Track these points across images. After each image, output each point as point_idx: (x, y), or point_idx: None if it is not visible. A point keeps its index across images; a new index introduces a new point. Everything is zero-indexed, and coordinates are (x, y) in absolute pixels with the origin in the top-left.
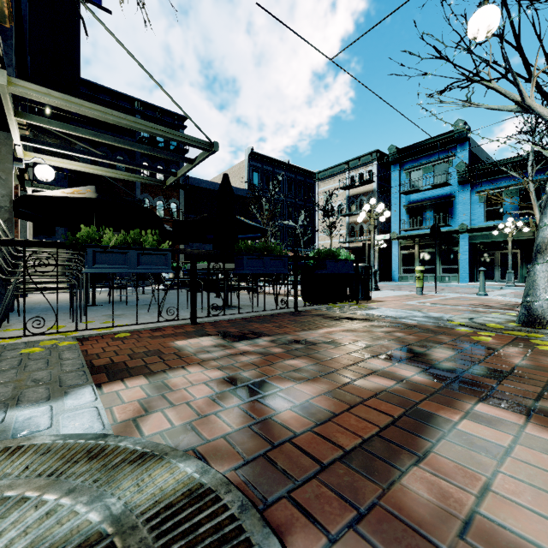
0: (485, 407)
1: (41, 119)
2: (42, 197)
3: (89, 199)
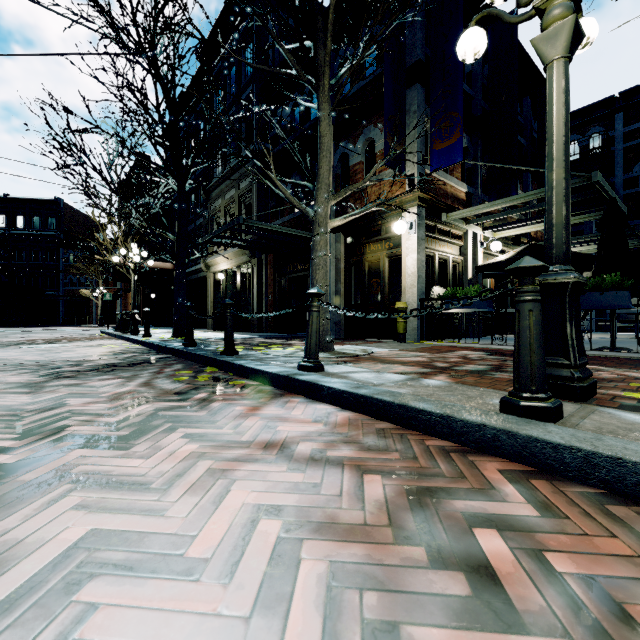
0: (427, 370)
1: (476, 220)
2: (482, 266)
3: (502, 261)
